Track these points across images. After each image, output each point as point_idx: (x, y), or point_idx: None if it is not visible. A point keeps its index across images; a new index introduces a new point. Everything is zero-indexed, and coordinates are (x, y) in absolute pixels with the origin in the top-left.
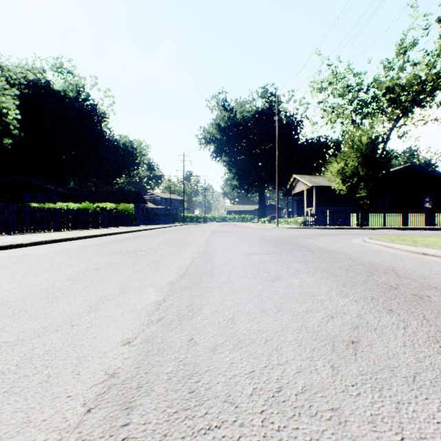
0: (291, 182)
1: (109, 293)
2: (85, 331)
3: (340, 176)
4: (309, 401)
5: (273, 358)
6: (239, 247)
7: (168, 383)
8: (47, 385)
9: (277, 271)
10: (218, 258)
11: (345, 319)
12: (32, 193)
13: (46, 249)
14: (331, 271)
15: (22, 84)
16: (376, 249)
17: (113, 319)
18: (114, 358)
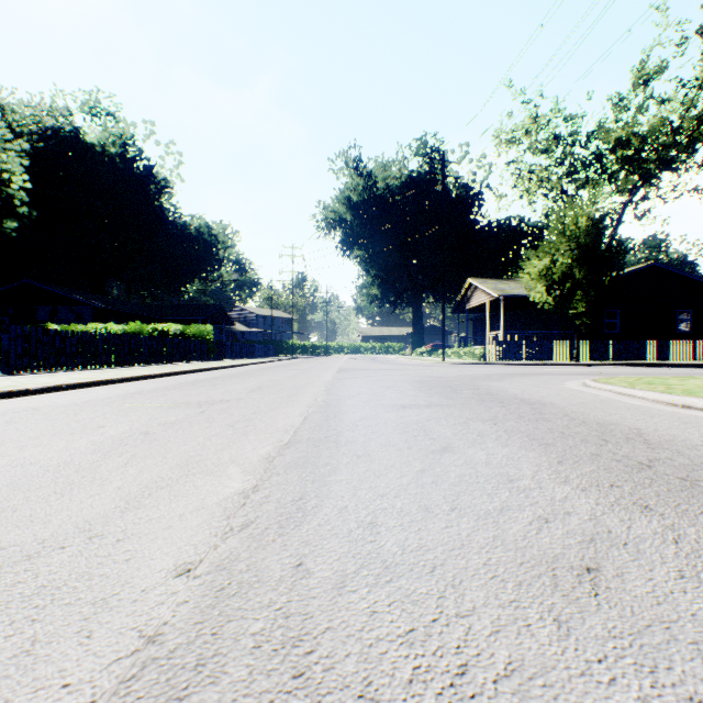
0: (465, 290)
1: (162, 475)
2: (111, 549)
3: (544, 281)
4: (520, 696)
5: (449, 603)
6: (382, 396)
7: (254, 656)
8: (27, 661)
9: (446, 436)
10: (347, 414)
11: (570, 524)
12: (49, 309)
13: (67, 398)
14: (536, 436)
15: (34, 133)
16: (606, 399)
17: (164, 525)
18: (157, 603)
